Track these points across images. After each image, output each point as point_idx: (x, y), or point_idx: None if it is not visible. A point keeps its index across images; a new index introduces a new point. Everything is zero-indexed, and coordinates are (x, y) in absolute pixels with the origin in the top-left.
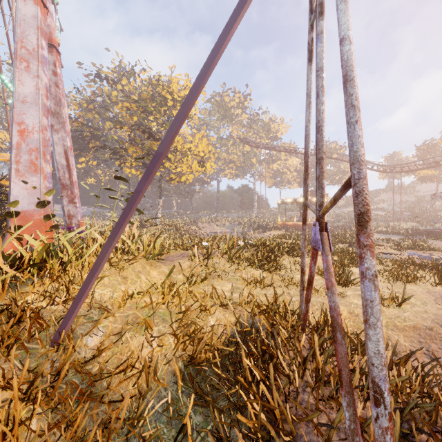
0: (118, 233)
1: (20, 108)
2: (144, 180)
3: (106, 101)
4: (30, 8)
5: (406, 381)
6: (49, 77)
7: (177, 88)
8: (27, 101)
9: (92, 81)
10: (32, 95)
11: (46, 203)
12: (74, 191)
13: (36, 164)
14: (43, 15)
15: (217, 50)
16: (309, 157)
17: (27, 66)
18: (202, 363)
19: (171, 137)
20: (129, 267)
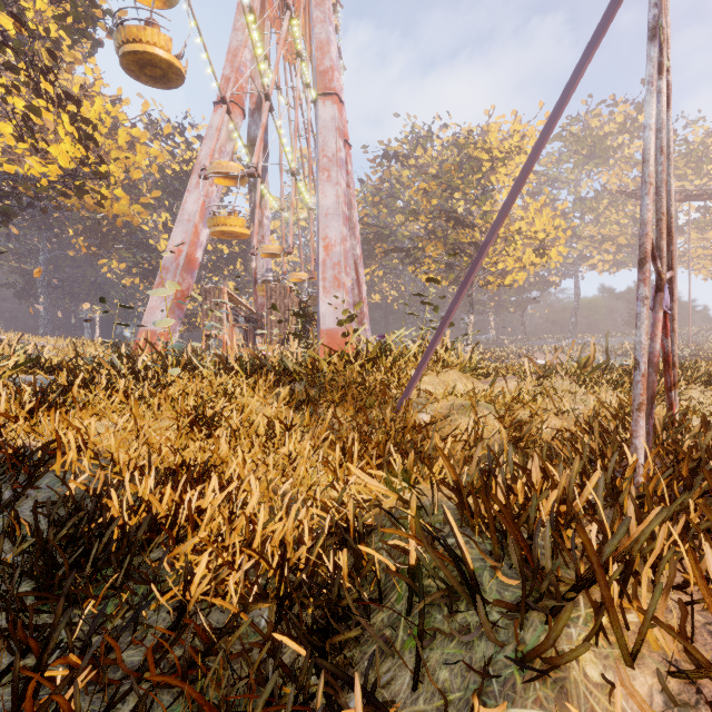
0: (449, 317)
1: (324, 223)
2: (472, 269)
3: (395, 187)
4: (328, 111)
5: None
6: None
7: (497, 141)
8: (330, 213)
9: (378, 165)
10: (333, 206)
11: (355, 317)
12: (363, 310)
13: (339, 278)
14: (340, 112)
15: (542, 139)
16: (671, 218)
17: (329, 175)
18: (528, 446)
19: (497, 227)
20: (445, 374)
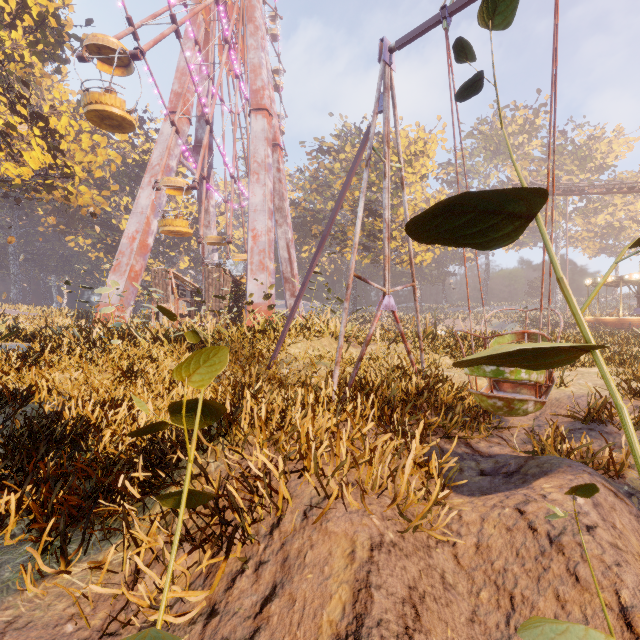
0: (295, 307)
1: (253, 217)
2: (306, 277)
3: (329, 177)
4: (259, 123)
5: (429, 388)
6: (274, 175)
7: (403, 146)
8: (258, 209)
9: (314, 158)
10: (261, 203)
11: (269, 295)
12: (295, 284)
13: (263, 263)
14: (269, 124)
15: (338, 202)
16: (411, 252)
17: (258, 178)
18: None
19: (318, 252)
20: (318, 341)
